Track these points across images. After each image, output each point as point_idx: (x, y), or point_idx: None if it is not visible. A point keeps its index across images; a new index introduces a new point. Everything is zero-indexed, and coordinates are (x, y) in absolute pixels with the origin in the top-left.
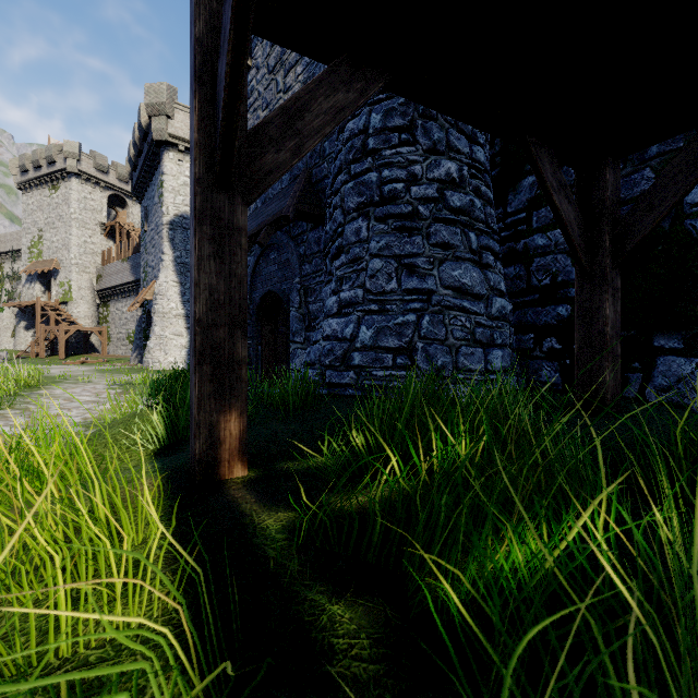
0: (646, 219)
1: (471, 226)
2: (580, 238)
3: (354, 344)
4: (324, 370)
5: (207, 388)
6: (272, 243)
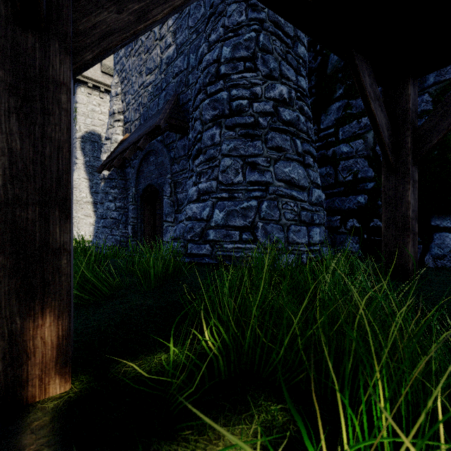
0: (442, 124)
1: (297, 135)
2: (389, 140)
3: (210, 223)
4: (186, 243)
5: (6, 286)
6: (151, 150)
